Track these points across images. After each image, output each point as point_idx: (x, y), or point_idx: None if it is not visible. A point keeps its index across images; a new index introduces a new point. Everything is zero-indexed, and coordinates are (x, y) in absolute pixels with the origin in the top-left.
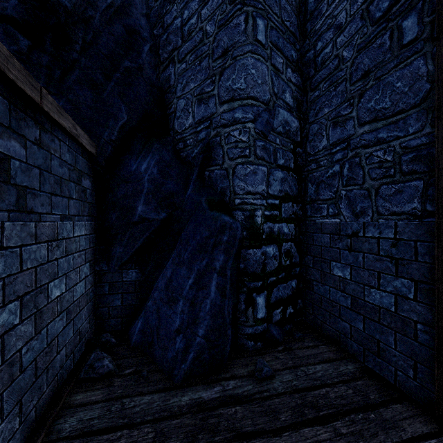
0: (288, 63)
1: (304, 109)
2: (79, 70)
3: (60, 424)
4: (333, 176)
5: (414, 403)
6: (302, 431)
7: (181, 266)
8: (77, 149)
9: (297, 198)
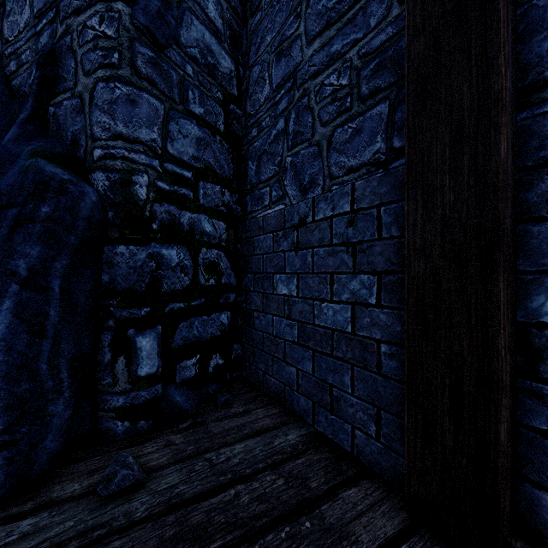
0: None
1: (244, 48)
2: None
3: None
4: (277, 139)
5: (376, 479)
6: None
7: None
8: None
9: (231, 183)
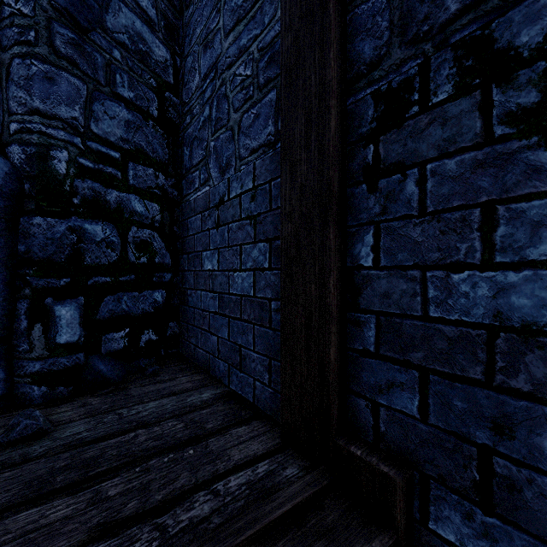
0: None
1: (181, 39)
2: None
3: None
4: (204, 125)
5: (267, 420)
6: (11, 520)
7: None
8: None
9: (166, 167)
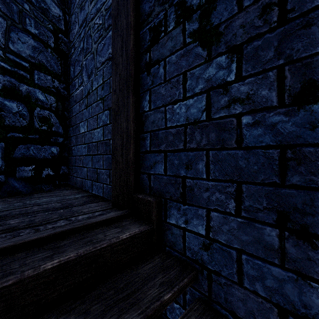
0: None
1: (69, 5)
2: None
3: None
4: (80, 53)
5: (108, 201)
6: None
7: None
8: None
9: (60, 77)
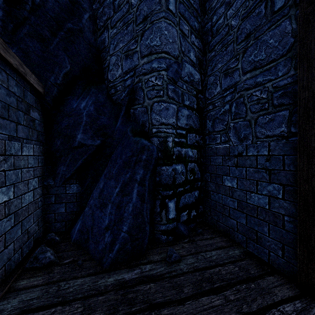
0: (193, 31)
1: (204, 66)
2: (29, 26)
3: (3, 305)
4: (224, 113)
5: (282, 275)
6: (201, 300)
7: (110, 179)
8: (25, 85)
9: (199, 131)
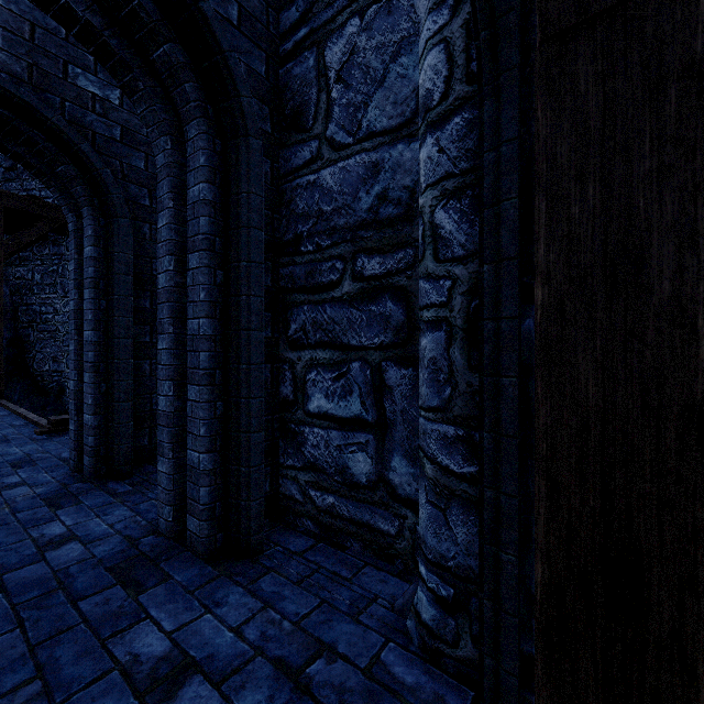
0: None
1: None
2: None
3: None
4: None
5: None
6: None
7: None
8: None
9: None
